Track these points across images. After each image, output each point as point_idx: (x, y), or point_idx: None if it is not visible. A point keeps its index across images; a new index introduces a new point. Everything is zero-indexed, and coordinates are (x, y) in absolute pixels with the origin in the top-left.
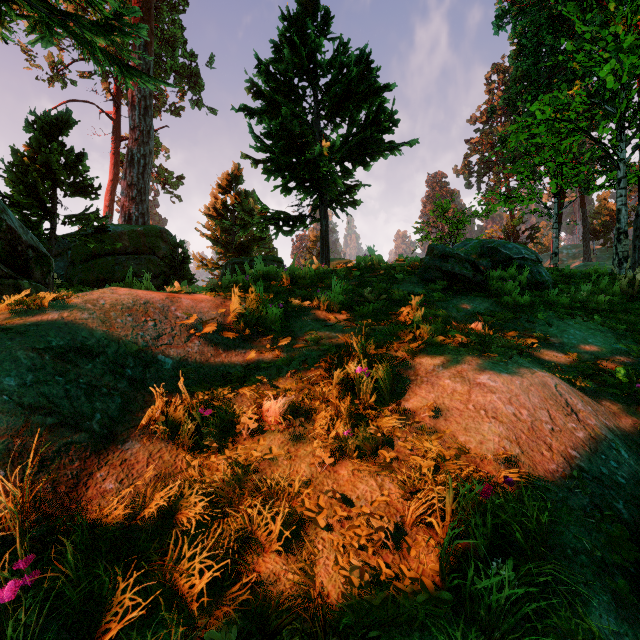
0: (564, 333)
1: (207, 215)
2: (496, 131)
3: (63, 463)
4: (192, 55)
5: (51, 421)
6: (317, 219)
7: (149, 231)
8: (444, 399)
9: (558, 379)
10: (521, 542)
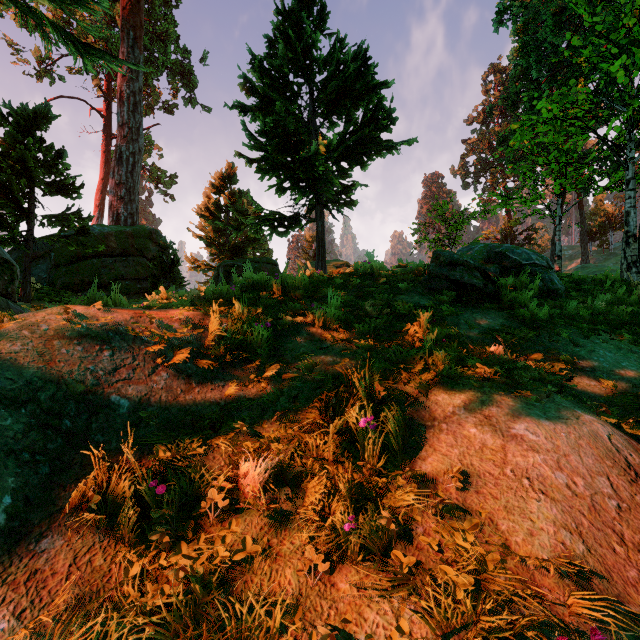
0: (593, 354)
1: (200, 215)
2: (493, 131)
3: None
4: (185, 51)
5: None
6: (313, 220)
7: (138, 232)
8: (472, 459)
9: (607, 425)
10: None
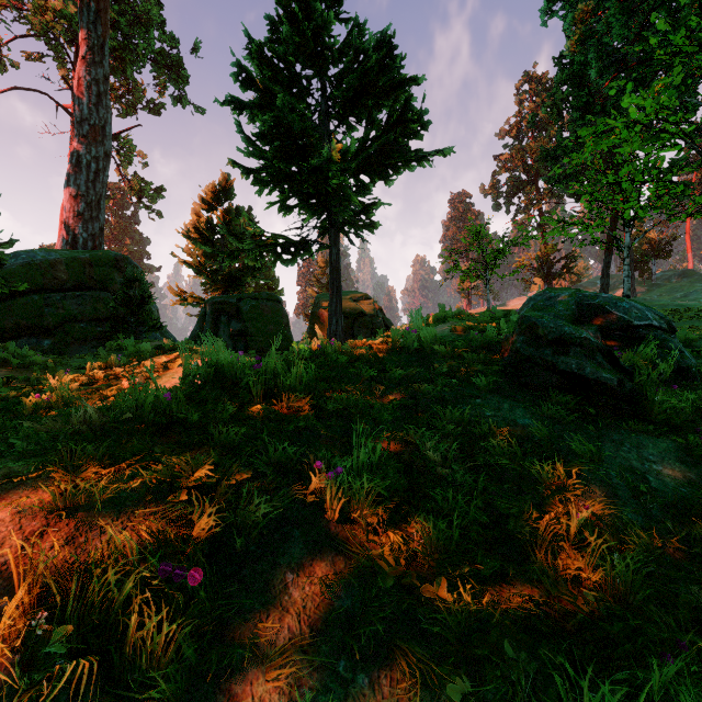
0: None
1: (187, 237)
2: (528, 147)
3: None
4: (172, 39)
5: None
6: (325, 246)
7: (98, 259)
8: None
9: None
10: None
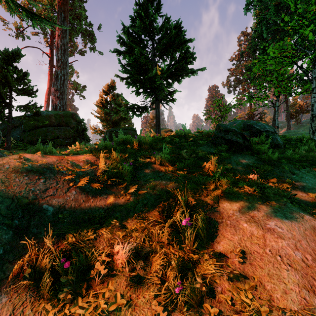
0: (302, 179)
1: (97, 106)
2: (243, 65)
3: None
4: (90, 24)
5: None
6: (154, 108)
7: (66, 114)
8: (246, 242)
9: None
10: None
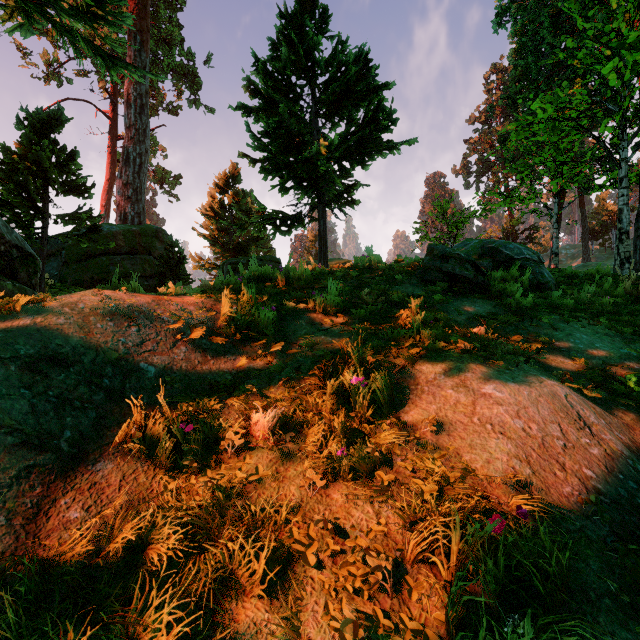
0: (570, 337)
1: (204, 215)
2: (495, 131)
3: (22, 489)
4: (189, 53)
5: (12, 440)
6: (315, 219)
7: (145, 231)
8: (447, 411)
9: (568, 388)
10: (539, 587)
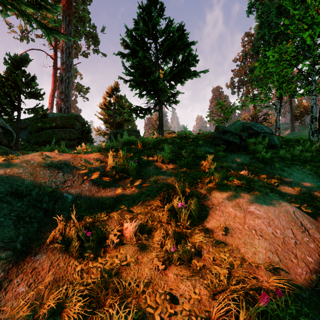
0: (291, 175)
1: (101, 108)
2: (247, 66)
3: None
4: (93, 26)
5: None
6: (157, 110)
7: (70, 116)
8: (230, 221)
9: (294, 207)
10: None
